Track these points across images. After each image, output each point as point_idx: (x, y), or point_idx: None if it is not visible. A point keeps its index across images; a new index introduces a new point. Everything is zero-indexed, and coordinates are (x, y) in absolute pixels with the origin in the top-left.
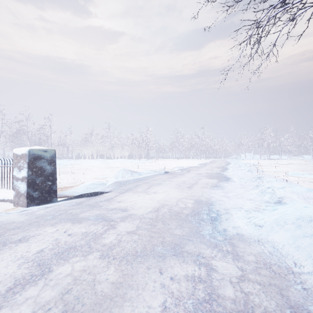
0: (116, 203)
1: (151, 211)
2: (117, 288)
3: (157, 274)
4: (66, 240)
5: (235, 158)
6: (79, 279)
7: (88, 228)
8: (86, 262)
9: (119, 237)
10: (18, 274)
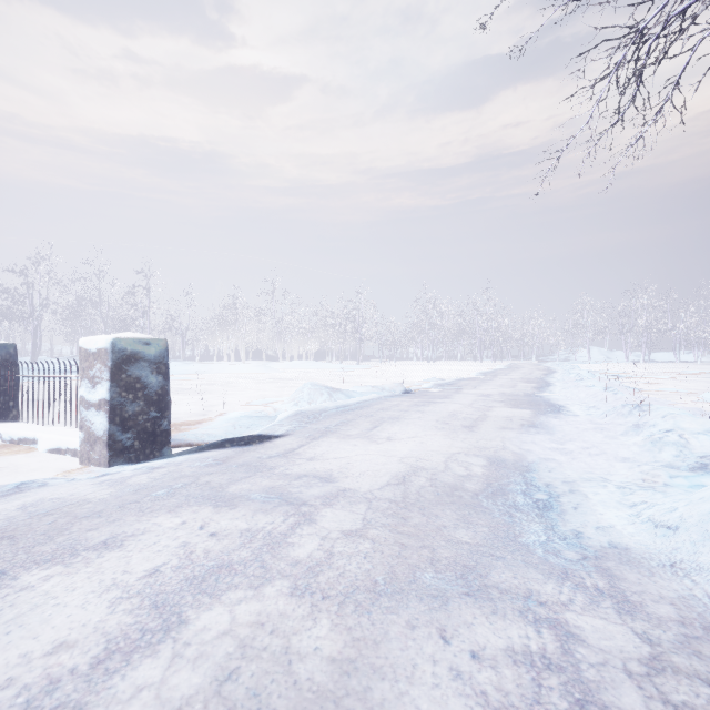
0: (304, 461)
1: (390, 482)
2: (346, 675)
3: (436, 641)
4: (208, 548)
5: (564, 358)
6: (252, 647)
7: (252, 520)
8: (262, 603)
9: (327, 544)
10: (112, 625)
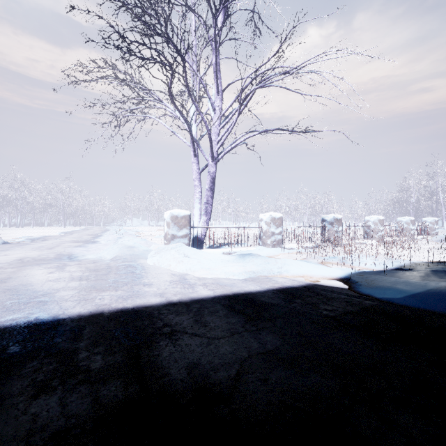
0: None
1: (15, 260)
2: (19, 270)
3: (38, 266)
4: None
5: (120, 224)
6: None
7: None
8: None
9: None
10: None
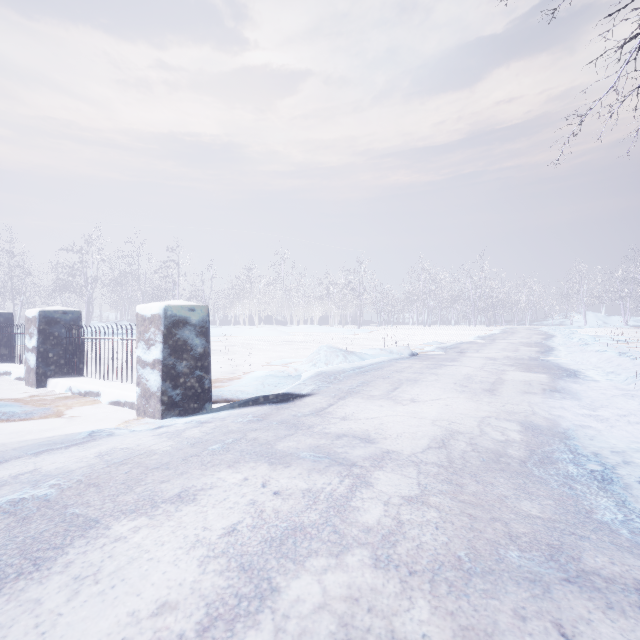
0: (338, 421)
1: (431, 445)
2: None
3: (558, 639)
4: (276, 508)
5: (559, 323)
6: (354, 627)
7: (309, 480)
8: (348, 574)
9: (392, 510)
10: (207, 587)
